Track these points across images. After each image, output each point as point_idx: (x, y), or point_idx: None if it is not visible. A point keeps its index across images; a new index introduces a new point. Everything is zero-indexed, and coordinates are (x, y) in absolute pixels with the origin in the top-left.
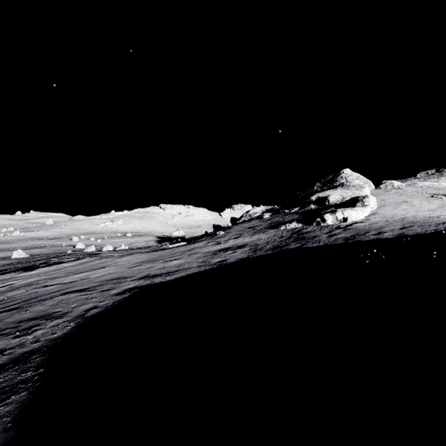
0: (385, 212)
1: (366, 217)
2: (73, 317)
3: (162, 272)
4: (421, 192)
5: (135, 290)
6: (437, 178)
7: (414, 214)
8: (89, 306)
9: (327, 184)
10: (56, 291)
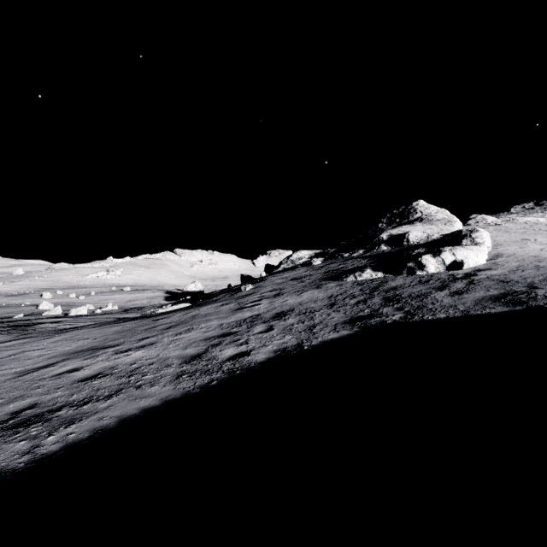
0: (517, 254)
1: (489, 261)
2: None
3: (69, 401)
4: (533, 229)
5: None
6: (542, 213)
7: None
8: None
9: (395, 220)
10: None
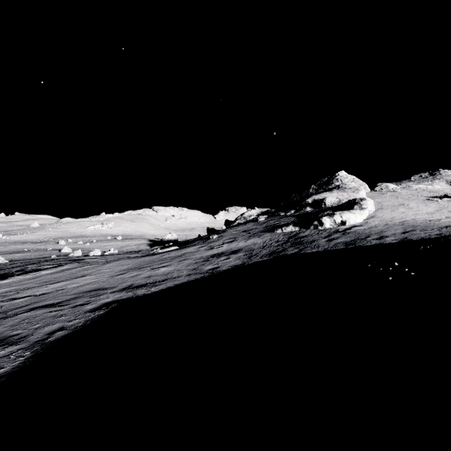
0: (384, 215)
1: (364, 220)
2: (31, 343)
3: (148, 282)
4: (417, 195)
5: (113, 305)
6: (431, 181)
7: (413, 218)
8: (55, 328)
9: (322, 186)
10: (23, 306)
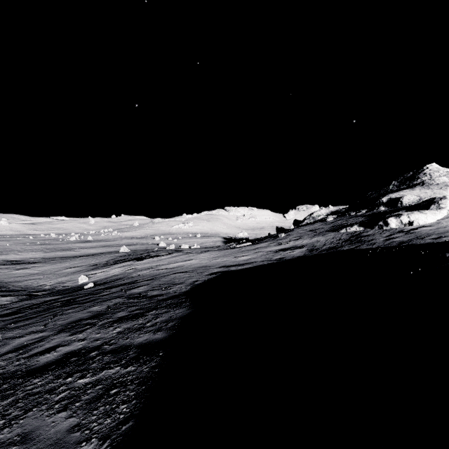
0: None
1: (437, 221)
2: (188, 284)
3: (235, 264)
4: None
5: (219, 273)
6: None
7: None
8: (194, 280)
9: (405, 182)
10: (168, 272)
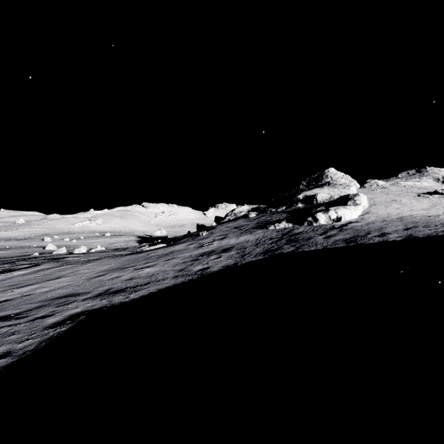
0: (379, 211)
1: (360, 217)
2: None
3: (128, 286)
4: (407, 191)
5: (81, 317)
6: (419, 178)
7: (410, 214)
8: None
9: (312, 183)
10: None
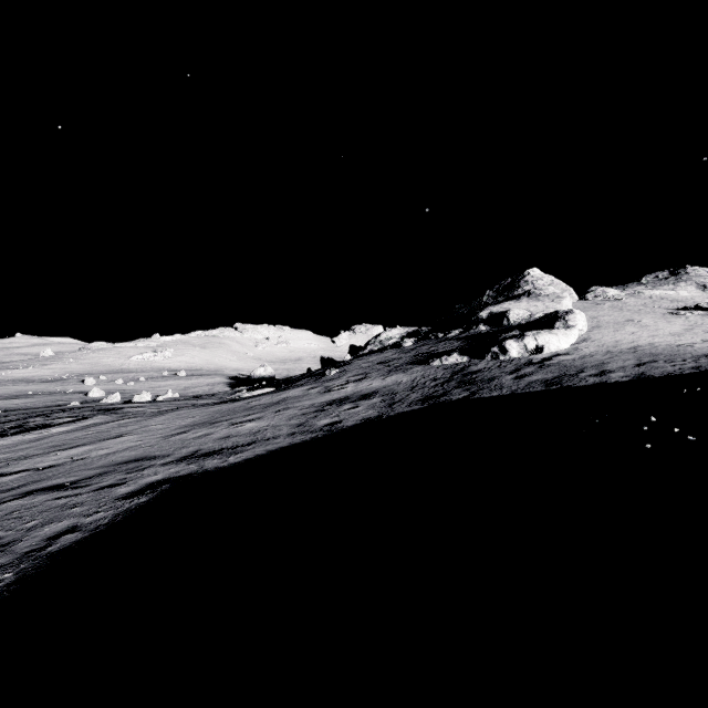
0: (603, 338)
1: (572, 346)
2: (18, 555)
3: (224, 447)
4: (652, 306)
5: (164, 486)
6: (674, 285)
7: (650, 341)
8: (61, 527)
9: (503, 292)
10: (14, 488)
